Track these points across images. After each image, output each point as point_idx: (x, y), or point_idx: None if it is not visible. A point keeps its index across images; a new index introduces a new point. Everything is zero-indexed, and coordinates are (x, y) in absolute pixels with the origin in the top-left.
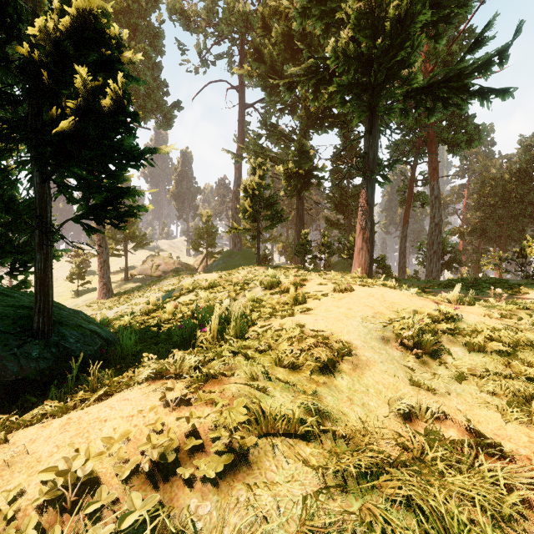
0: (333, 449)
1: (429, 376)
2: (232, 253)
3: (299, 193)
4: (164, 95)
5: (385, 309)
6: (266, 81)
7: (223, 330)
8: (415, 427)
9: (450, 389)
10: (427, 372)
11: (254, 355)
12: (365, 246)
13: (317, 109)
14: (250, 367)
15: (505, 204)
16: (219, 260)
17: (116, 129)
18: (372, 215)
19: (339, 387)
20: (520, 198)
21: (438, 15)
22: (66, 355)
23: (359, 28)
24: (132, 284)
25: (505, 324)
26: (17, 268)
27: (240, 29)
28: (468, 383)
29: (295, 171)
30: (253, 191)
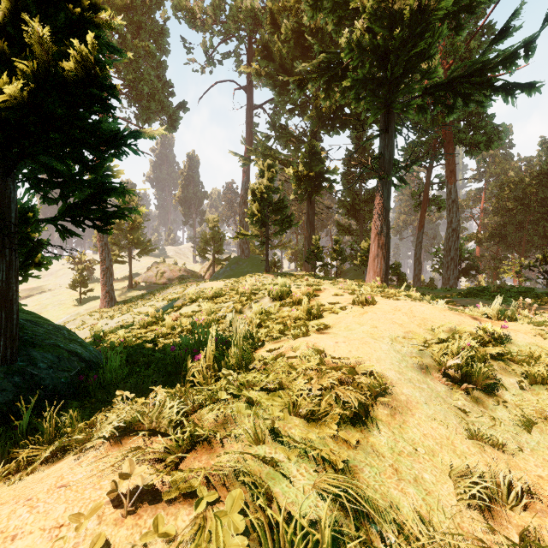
0: None
1: (487, 421)
2: (239, 259)
3: (310, 197)
4: (169, 96)
5: (416, 328)
6: (275, 80)
7: (221, 358)
8: (499, 521)
9: (521, 441)
10: (483, 414)
11: (259, 400)
12: (380, 252)
13: (328, 109)
14: (254, 418)
15: (525, 209)
16: (226, 267)
17: (89, 107)
18: (388, 220)
19: (377, 448)
20: (541, 202)
21: (460, 4)
22: (32, 384)
23: (375, 18)
24: (136, 292)
25: None
26: None
27: (248, 26)
28: (541, 431)
29: (306, 174)
30: (261, 194)
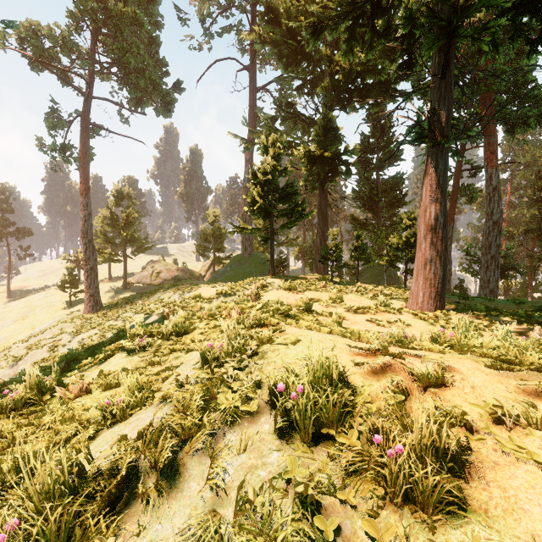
0: None
1: None
2: (241, 258)
3: (323, 185)
4: (163, 75)
5: None
6: (281, 49)
7: None
8: None
9: None
10: None
11: None
12: (434, 251)
13: (346, 76)
14: None
15: None
16: (226, 267)
17: None
18: (445, 203)
19: None
20: None
21: None
22: None
23: None
24: (129, 294)
25: None
26: None
27: None
28: None
29: (319, 154)
30: (264, 176)
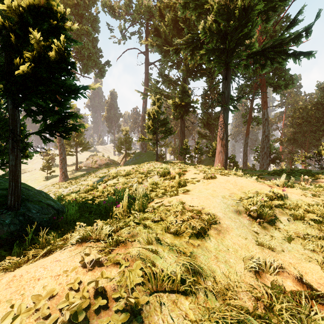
0: (205, 301)
1: (268, 238)
2: (141, 153)
3: (182, 116)
4: (100, 57)
5: (237, 191)
6: (162, 48)
7: (131, 206)
8: (263, 279)
9: (284, 247)
10: (267, 235)
11: (150, 225)
12: (222, 149)
13: (193, 65)
14: (147, 234)
15: (308, 124)
16: (133, 158)
17: (61, 73)
18: (227, 130)
19: (208, 248)
20: (317, 119)
21: (268, 6)
22: (29, 221)
23: (219, 14)
24: (80, 173)
25: (315, 200)
26: (5, 163)
27: (146, 17)
28: (295, 242)
29: (179, 103)
30: (153, 115)
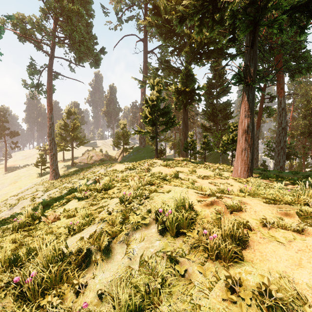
0: None
1: None
2: (139, 148)
3: (185, 107)
4: (94, 44)
5: None
6: (162, 30)
7: None
8: None
9: None
10: None
11: None
12: (247, 144)
13: (198, 45)
14: None
15: None
16: (130, 153)
17: None
18: (253, 118)
19: None
20: None
21: None
22: None
23: None
24: (75, 169)
25: None
26: None
27: None
28: None
29: (183, 89)
30: (152, 102)
